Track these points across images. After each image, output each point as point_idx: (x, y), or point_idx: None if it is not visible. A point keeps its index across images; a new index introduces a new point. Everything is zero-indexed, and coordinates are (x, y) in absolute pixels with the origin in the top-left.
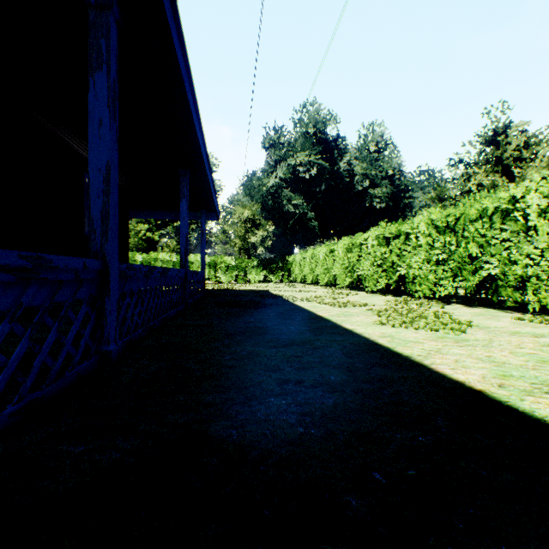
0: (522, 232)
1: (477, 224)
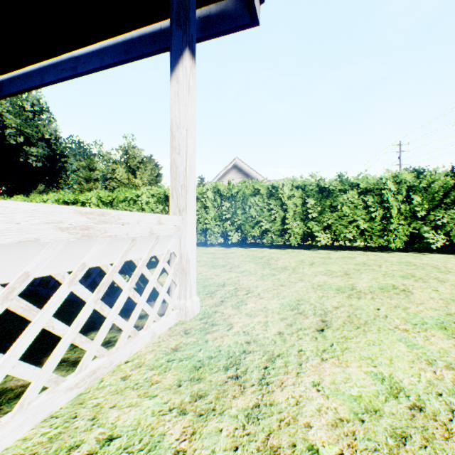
0: (141, 210)
1: (124, 204)
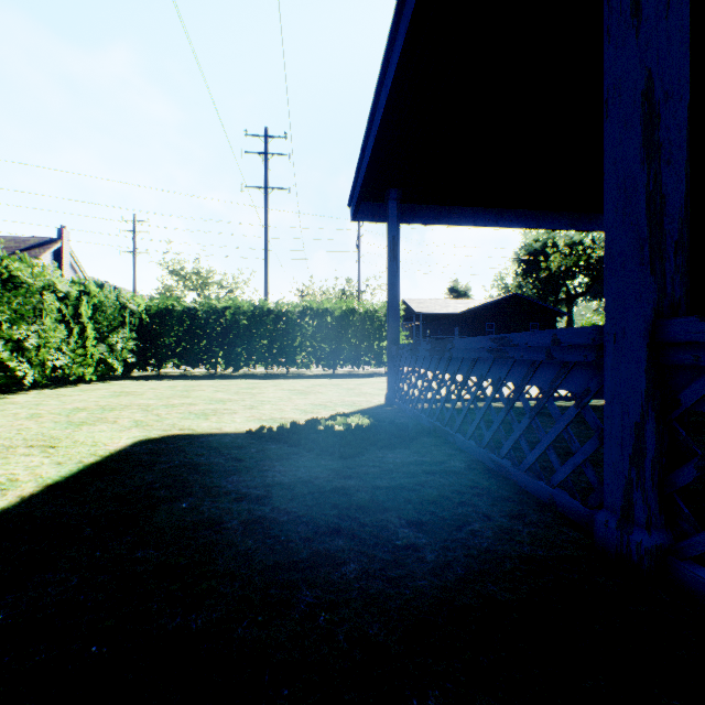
0: None
1: None
